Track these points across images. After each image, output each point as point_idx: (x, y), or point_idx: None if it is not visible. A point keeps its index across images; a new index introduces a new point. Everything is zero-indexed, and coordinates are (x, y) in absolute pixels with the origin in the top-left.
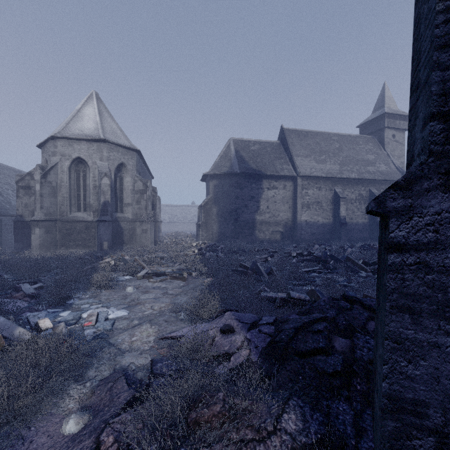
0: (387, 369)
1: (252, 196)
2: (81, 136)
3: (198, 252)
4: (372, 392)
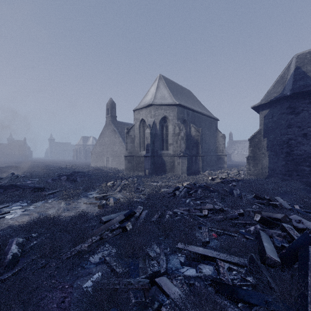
0: None
1: None
2: (142, 106)
3: (184, 186)
4: None
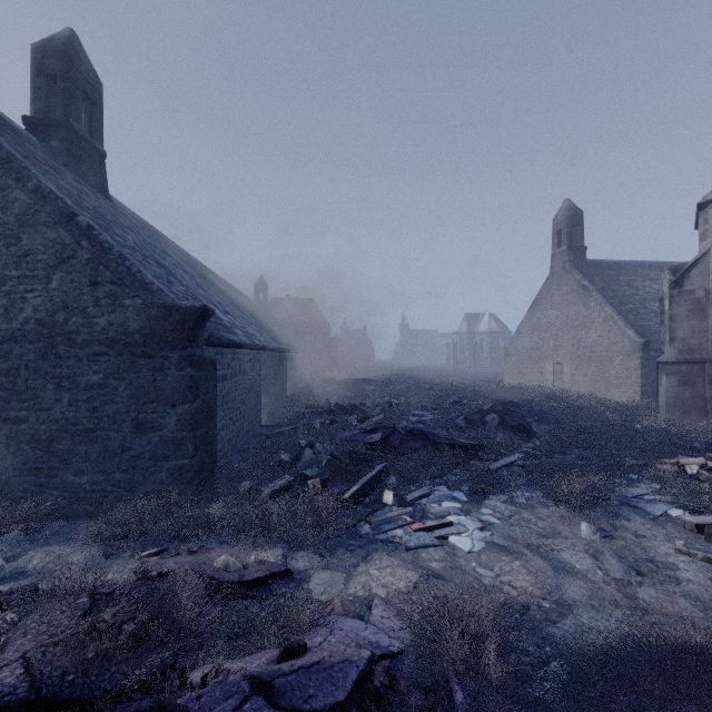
0: None
1: None
2: None
3: None
4: None
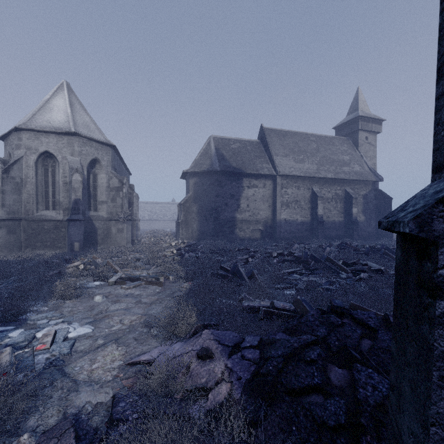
0: None
1: (232, 194)
2: (49, 128)
3: (177, 252)
4: None
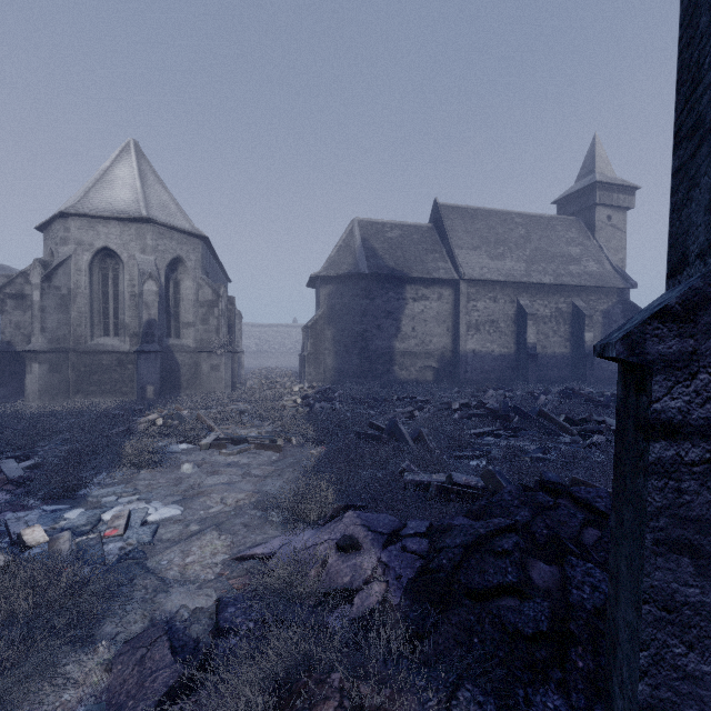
0: (647, 658)
1: (388, 311)
2: (109, 212)
3: (302, 401)
4: (605, 675)
